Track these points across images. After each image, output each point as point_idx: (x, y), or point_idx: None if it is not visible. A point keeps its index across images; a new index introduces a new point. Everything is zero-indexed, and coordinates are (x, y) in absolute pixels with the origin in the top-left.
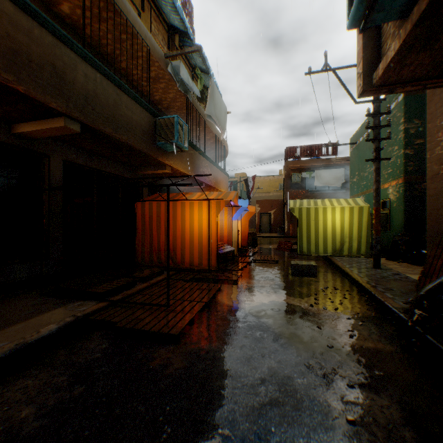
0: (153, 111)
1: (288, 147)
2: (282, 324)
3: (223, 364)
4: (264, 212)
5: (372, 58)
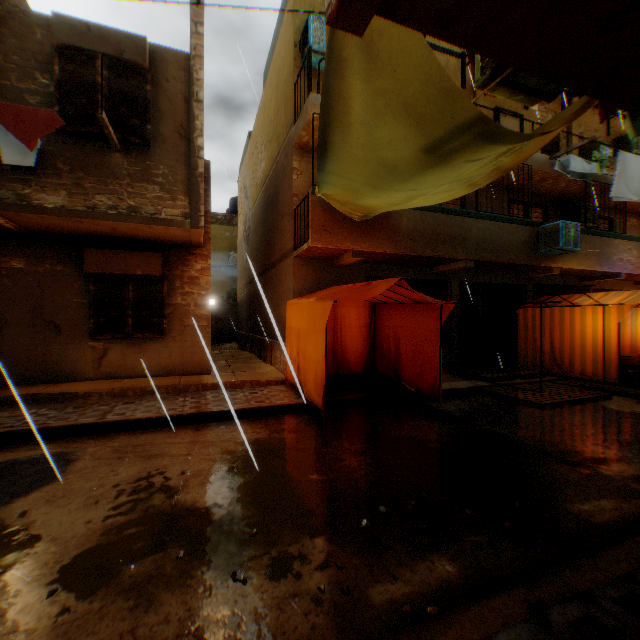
0: (534, 222)
1: None
2: None
3: (570, 421)
4: None
5: None
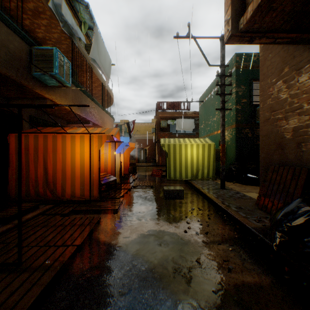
0: (27, 38)
1: (158, 101)
2: (162, 263)
3: None
4: (141, 148)
5: (238, 6)
